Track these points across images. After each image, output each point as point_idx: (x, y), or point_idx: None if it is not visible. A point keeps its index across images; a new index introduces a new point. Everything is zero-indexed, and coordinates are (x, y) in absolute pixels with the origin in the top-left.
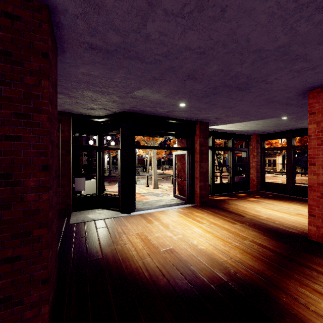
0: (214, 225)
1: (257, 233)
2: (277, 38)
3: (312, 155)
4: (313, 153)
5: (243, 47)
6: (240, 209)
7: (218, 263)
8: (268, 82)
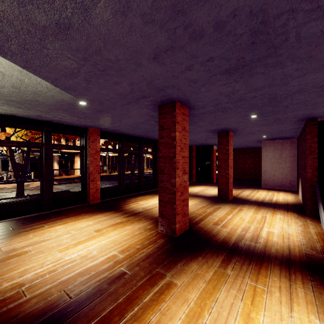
0: (206, 314)
1: (194, 263)
2: (301, 81)
3: (177, 160)
4: (178, 158)
5: (322, 69)
6: (73, 277)
7: (321, 295)
8: (228, 83)
